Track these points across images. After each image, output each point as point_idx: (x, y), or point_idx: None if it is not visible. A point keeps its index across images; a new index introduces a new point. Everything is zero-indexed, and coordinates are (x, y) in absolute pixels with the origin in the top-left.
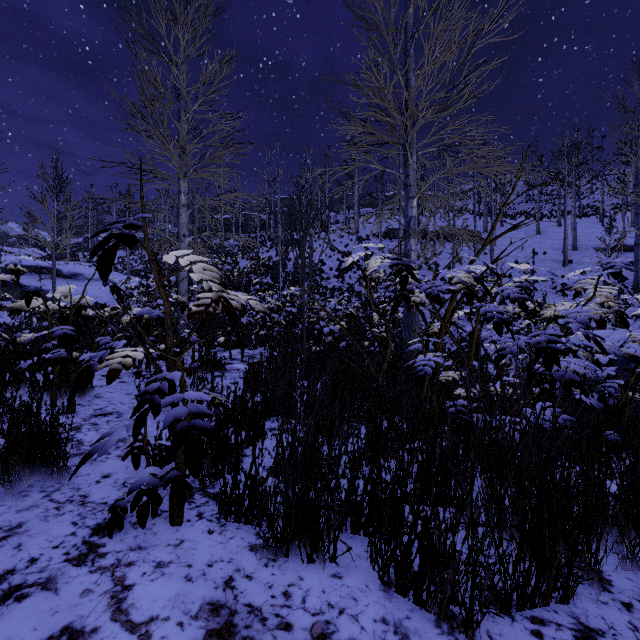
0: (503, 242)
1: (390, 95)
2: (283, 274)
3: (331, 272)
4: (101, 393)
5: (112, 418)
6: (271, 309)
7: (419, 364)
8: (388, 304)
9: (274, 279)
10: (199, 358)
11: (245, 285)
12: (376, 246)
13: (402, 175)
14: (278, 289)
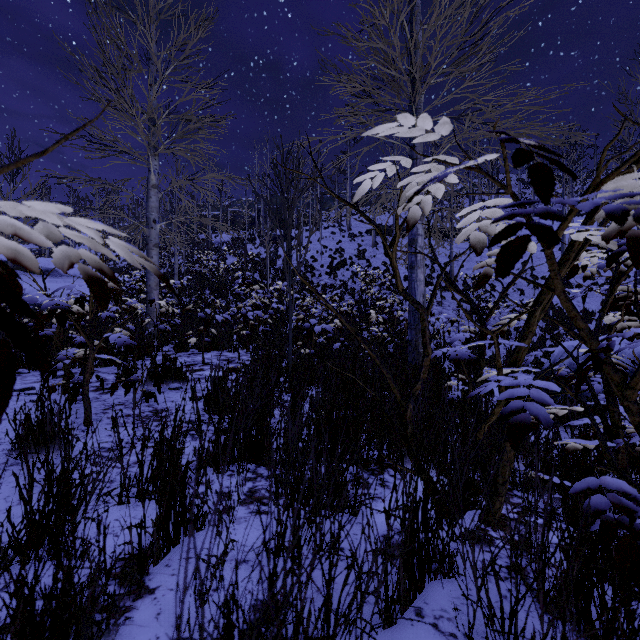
0: None
1: (396, 38)
2: (272, 271)
3: (323, 269)
4: None
5: None
6: (255, 306)
7: (511, 395)
8: (386, 301)
9: (262, 276)
10: (152, 365)
11: (231, 282)
12: (428, 137)
13: (407, 146)
14: (266, 286)
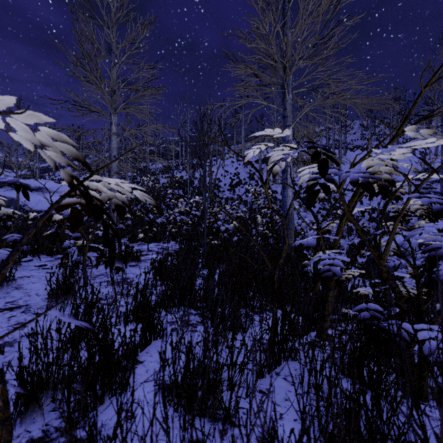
0: (346, 166)
1: (273, 41)
2: (191, 188)
3: (225, 187)
4: (24, 284)
5: (17, 313)
6: (181, 212)
7: (324, 263)
8: (268, 209)
9: (184, 192)
10: (119, 251)
11: (163, 196)
12: (280, 135)
13: (281, 109)
14: (187, 199)
